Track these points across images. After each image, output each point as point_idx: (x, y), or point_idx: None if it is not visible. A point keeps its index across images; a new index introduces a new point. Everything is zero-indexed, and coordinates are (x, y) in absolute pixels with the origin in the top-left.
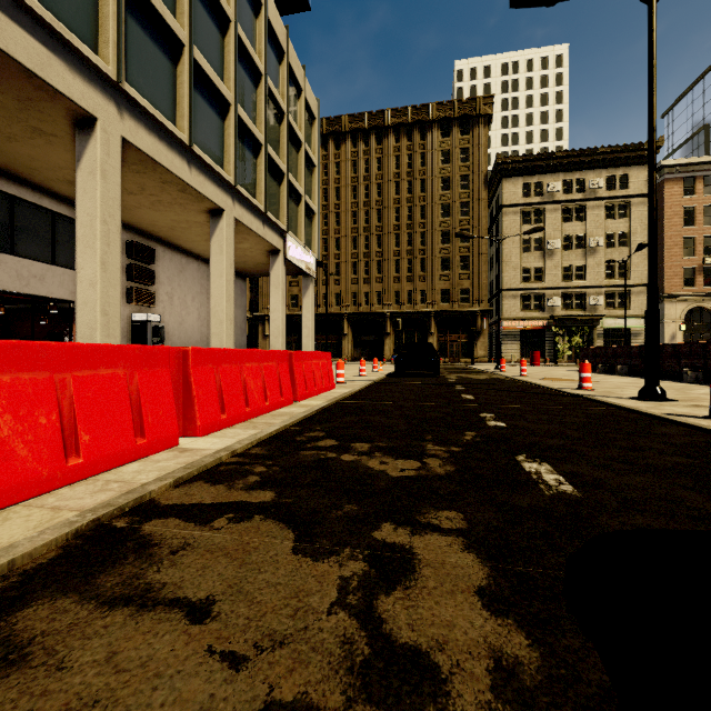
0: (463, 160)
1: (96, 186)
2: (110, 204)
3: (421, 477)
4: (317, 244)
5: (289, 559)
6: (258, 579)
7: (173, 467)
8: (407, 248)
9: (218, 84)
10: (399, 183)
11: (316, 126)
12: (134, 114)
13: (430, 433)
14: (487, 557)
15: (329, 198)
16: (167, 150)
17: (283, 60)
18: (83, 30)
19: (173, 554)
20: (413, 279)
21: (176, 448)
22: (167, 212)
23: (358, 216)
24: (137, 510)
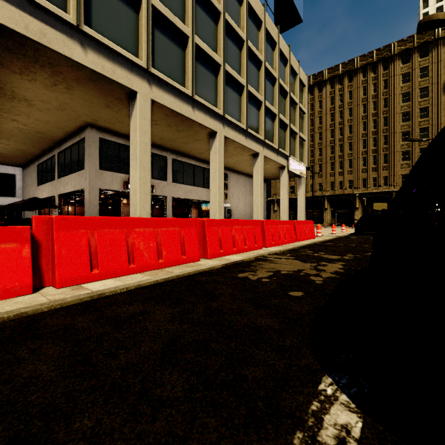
0: (422, 76)
1: (216, 158)
2: (220, 164)
3: (339, 258)
4: (306, 158)
5: (300, 263)
6: (294, 264)
7: (266, 252)
8: (372, 148)
9: (257, 96)
10: (366, 105)
11: (305, 90)
12: (228, 125)
13: (352, 252)
14: (345, 266)
15: (314, 124)
16: (238, 134)
17: (287, 64)
18: (213, 100)
19: (276, 261)
20: (377, 169)
21: (262, 249)
22: (234, 158)
23: (334, 132)
24: (263, 257)
